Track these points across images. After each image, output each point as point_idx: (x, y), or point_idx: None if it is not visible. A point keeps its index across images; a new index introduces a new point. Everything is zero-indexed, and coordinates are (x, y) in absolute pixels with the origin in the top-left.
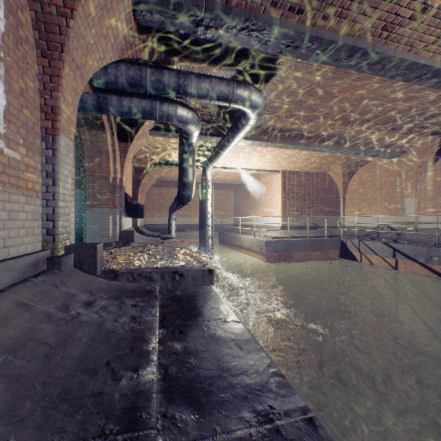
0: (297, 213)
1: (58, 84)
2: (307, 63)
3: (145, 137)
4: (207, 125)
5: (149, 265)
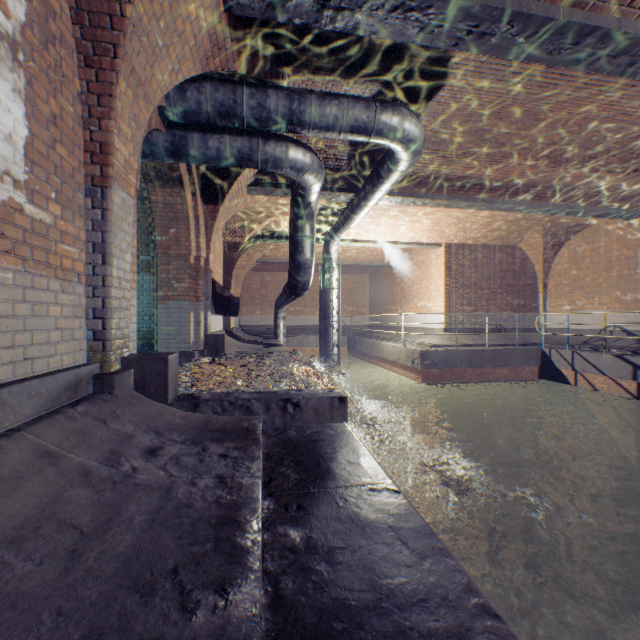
0: (469, 309)
1: (109, 108)
2: (498, 63)
3: (240, 197)
4: (333, 174)
5: (246, 386)
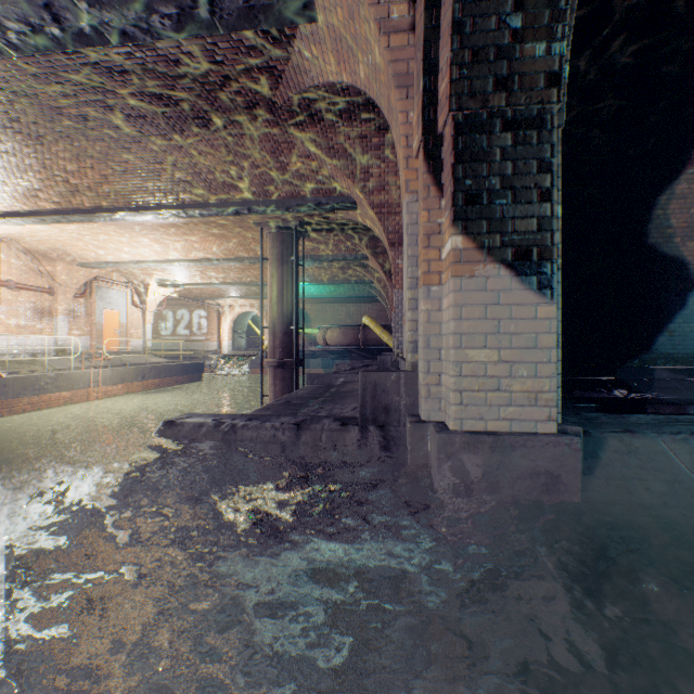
0: None
1: None
2: None
3: None
4: None
5: None
